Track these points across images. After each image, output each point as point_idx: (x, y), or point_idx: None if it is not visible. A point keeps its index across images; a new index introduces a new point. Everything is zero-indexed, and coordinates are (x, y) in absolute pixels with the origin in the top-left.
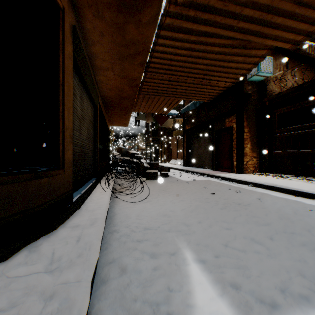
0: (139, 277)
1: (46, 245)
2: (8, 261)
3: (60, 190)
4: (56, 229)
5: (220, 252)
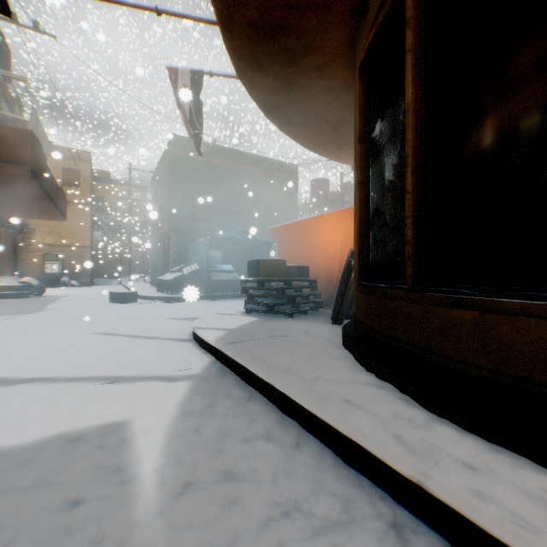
0: (240, 434)
1: (374, 389)
2: (370, 375)
3: (546, 367)
4: (433, 413)
5: (47, 524)
